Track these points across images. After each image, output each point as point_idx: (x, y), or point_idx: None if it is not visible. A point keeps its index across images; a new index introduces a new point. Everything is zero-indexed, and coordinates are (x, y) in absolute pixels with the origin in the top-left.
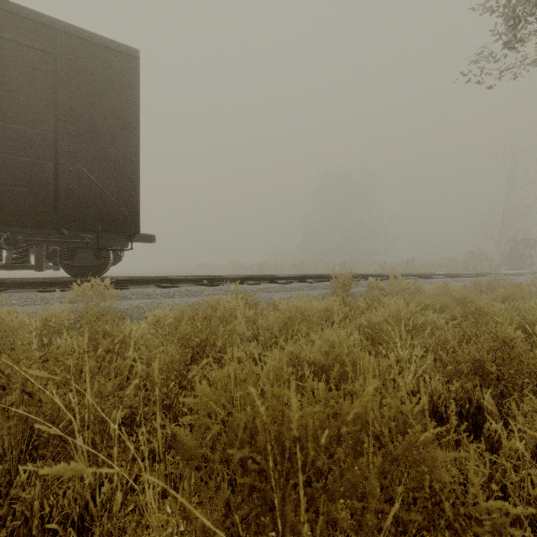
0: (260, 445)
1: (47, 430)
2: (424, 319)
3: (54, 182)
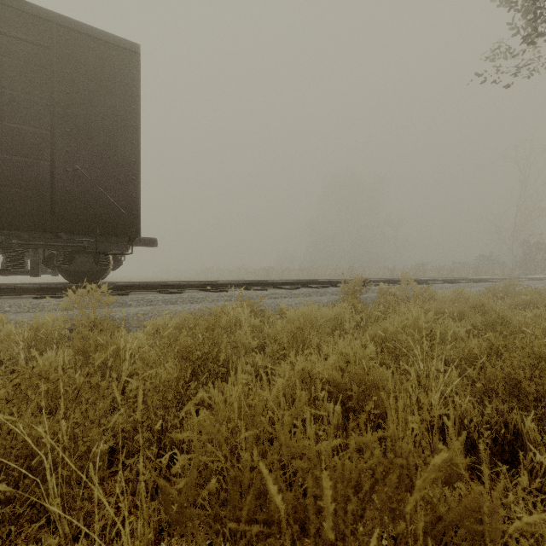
0: (271, 515)
1: None
2: (442, 328)
3: (50, 183)
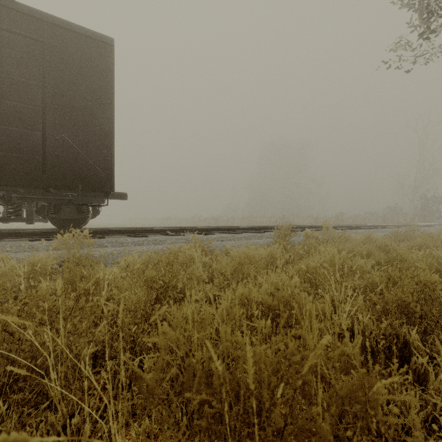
0: (215, 389)
1: (18, 371)
2: (353, 264)
3: (42, 149)
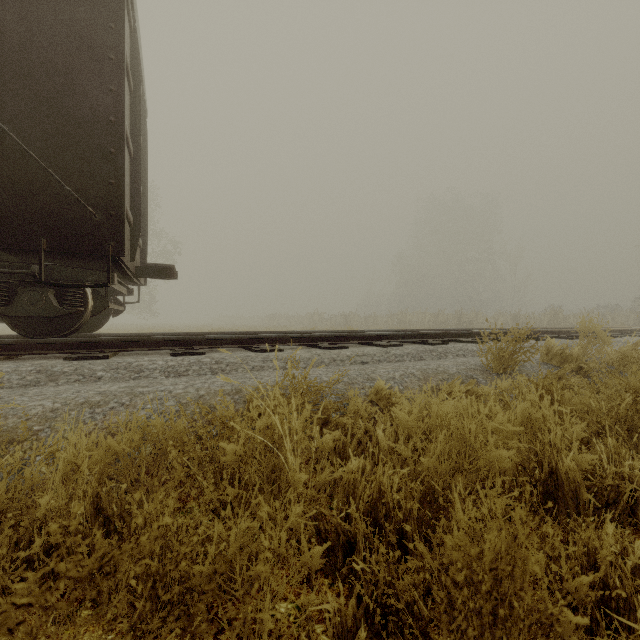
0: None
1: None
2: None
3: None
